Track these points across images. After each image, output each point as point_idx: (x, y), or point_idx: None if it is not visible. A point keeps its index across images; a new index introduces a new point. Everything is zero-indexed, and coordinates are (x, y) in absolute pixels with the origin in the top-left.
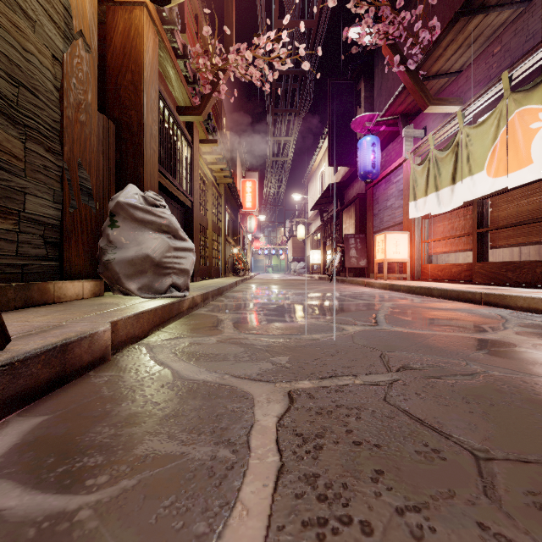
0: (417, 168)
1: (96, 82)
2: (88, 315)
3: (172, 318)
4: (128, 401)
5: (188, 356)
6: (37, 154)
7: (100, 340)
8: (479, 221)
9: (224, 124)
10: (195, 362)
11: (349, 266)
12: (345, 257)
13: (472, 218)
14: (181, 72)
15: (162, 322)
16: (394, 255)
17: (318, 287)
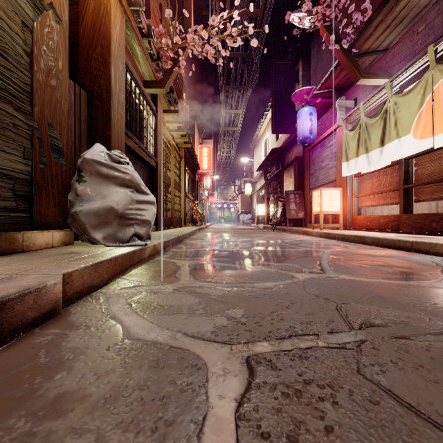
0: (349, 134)
1: (66, 51)
2: (45, 265)
3: (133, 266)
4: (63, 373)
5: (142, 308)
6: (6, 112)
7: (49, 293)
8: (405, 178)
9: (185, 99)
10: (147, 316)
11: (289, 217)
12: (286, 210)
13: (399, 176)
14: (146, 50)
15: (122, 269)
16: (329, 208)
17: (263, 235)
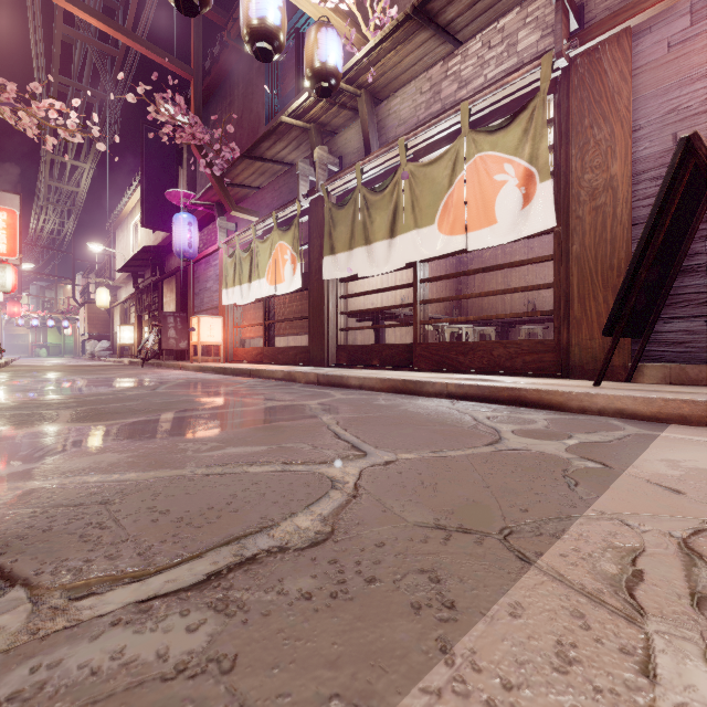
0: (228, 260)
1: None
2: None
3: None
4: None
5: None
6: None
7: None
8: (267, 315)
9: None
10: (5, 410)
11: (167, 348)
12: (163, 338)
13: (263, 312)
14: None
15: None
16: (208, 338)
17: (122, 372)
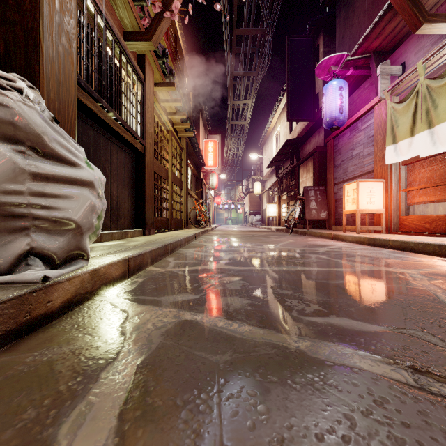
0: (397, 107)
1: None
2: None
3: None
4: None
5: None
6: None
7: None
8: None
9: (187, 84)
10: None
11: (309, 218)
12: (306, 209)
13: None
14: None
15: None
16: (367, 205)
17: (282, 240)
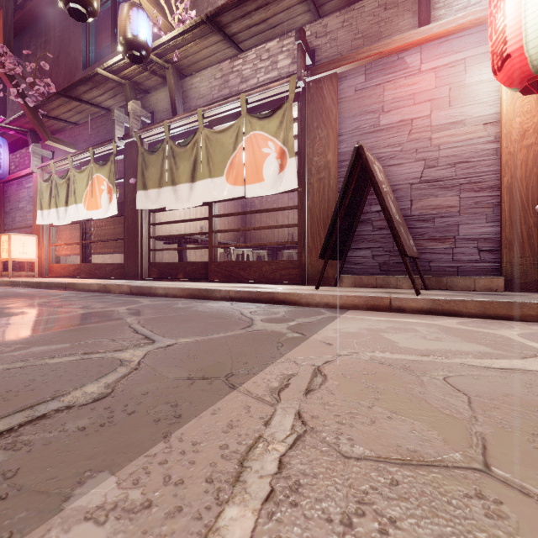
0: (43, 184)
1: None
2: None
3: None
4: None
5: None
6: None
7: None
8: (84, 235)
9: None
10: None
11: None
12: None
13: (80, 233)
14: None
15: None
16: (21, 255)
17: None
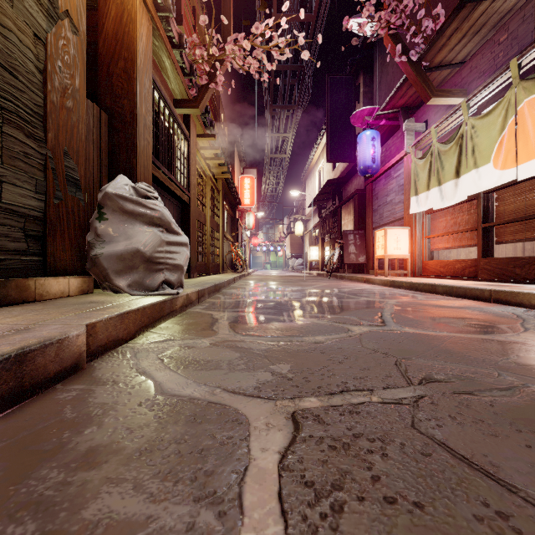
0: (418, 162)
1: (84, 67)
2: (65, 315)
3: (163, 318)
4: (92, 427)
5: (175, 364)
6: (16, 140)
7: (71, 345)
8: (485, 215)
9: (223, 120)
10: (182, 371)
11: (348, 262)
12: (344, 254)
13: (477, 213)
14: (177, 63)
15: (151, 322)
16: (394, 251)
17: (317, 283)
